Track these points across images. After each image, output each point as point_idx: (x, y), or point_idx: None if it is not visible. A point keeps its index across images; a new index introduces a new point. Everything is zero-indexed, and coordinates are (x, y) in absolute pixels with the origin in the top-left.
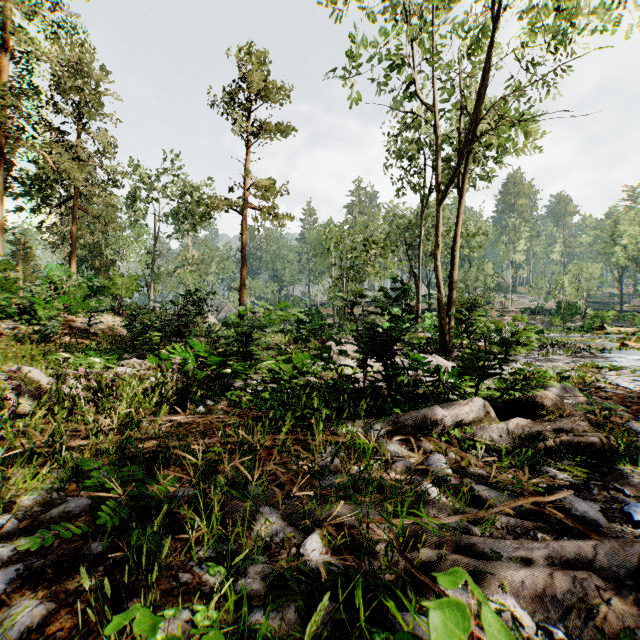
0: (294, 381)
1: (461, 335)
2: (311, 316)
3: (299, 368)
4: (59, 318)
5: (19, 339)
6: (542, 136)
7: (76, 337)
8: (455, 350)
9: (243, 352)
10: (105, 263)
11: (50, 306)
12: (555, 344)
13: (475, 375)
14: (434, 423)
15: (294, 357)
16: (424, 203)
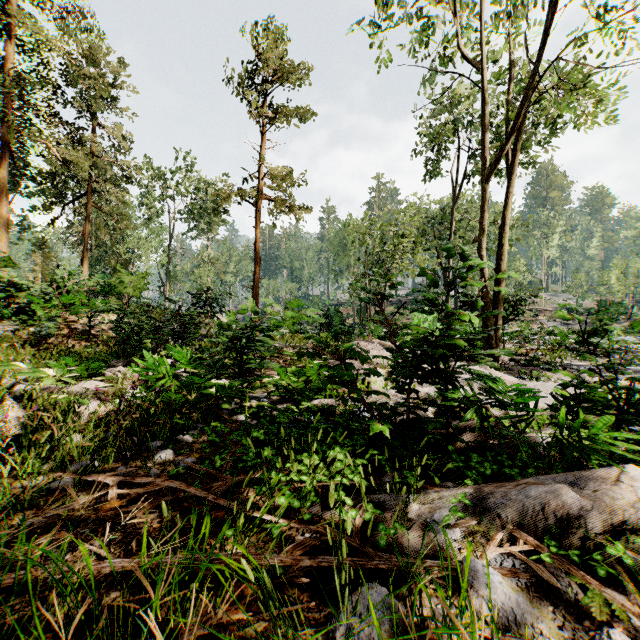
0: (305, 404)
1: (503, 338)
2: (330, 316)
3: (313, 384)
4: (56, 318)
5: (12, 341)
6: (605, 101)
7: (75, 339)
8: (500, 356)
9: (238, 364)
10: (121, 262)
11: (50, 305)
12: (620, 349)
13: (600, 414)
14: (564, 523)
15: (307, 368)
16: (454, 192)
